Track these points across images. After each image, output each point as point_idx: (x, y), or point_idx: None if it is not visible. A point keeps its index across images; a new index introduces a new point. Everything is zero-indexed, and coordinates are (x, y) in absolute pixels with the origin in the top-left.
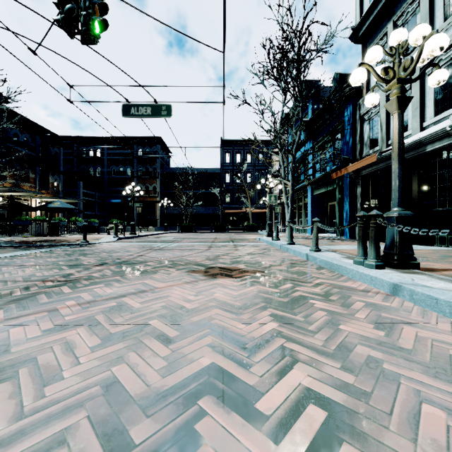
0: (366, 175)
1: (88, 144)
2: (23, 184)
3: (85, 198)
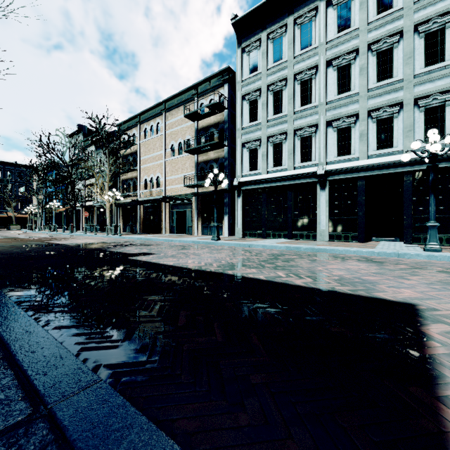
0: (70, 210)
1: None
2: None
3: None
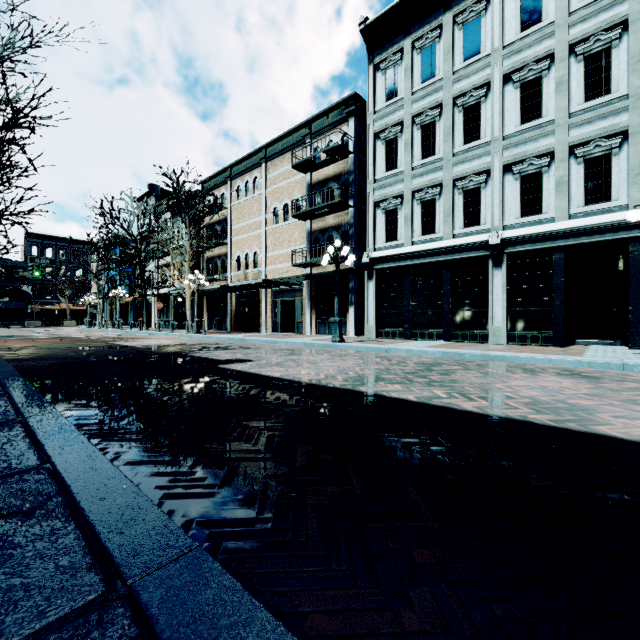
0: (139, 300)
1: None
2: None
3: None
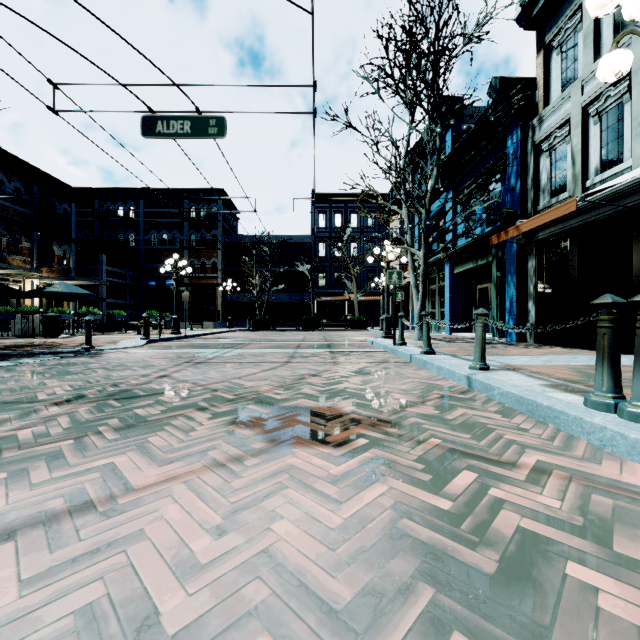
0: (544, 239)
1: (116, 199)
2: (12, 258)
3: (111, 279)
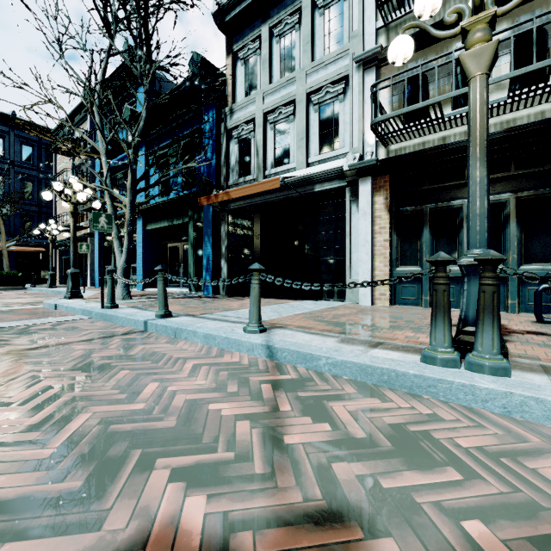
0: (235, 210)
1: None
2: None
3: None
